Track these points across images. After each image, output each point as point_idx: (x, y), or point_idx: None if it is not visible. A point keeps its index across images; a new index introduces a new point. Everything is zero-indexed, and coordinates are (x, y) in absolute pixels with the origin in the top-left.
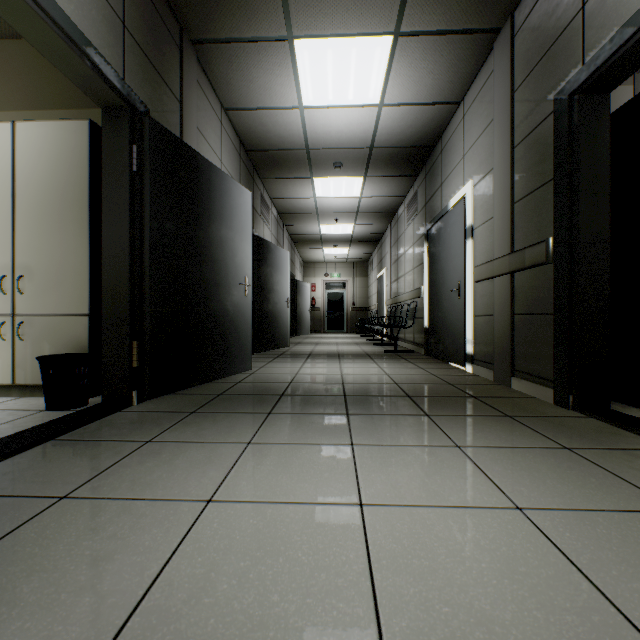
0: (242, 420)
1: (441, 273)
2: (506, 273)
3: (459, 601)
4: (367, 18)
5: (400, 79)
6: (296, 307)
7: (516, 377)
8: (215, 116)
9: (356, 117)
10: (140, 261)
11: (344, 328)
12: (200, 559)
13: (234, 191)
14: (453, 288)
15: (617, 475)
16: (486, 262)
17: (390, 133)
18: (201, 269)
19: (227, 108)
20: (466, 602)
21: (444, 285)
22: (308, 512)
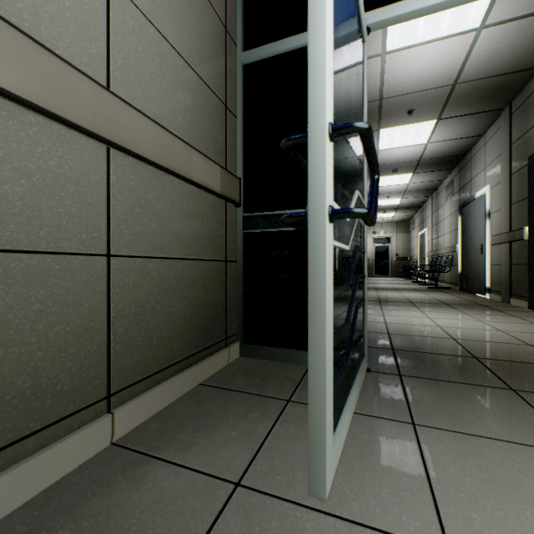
0: (371, 305)
1: (470, 237)
2: (506, 242)
3: (455, 325)
4: (421, 118)
5: (440, 133)
6: None
7: (512, 298)
8: None
9: (410, 149)
10: None
11: (388, 273)
12: (391, 319)
13: None
14: (477, 247)
15: (526, 320)
16: (496, 234)
17: (433, 153)
18: None
19: None
20: (457, 325)
21: (472, 245)
22: (413, 317)
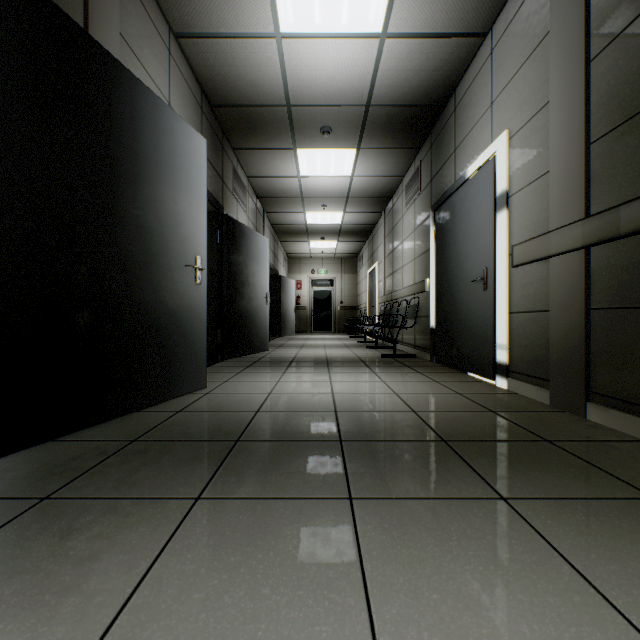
0: (128, 528)
1: (455, 260)
2: (577, 248)
3: None
4: None
5: None
6: (279, 305)
7: (595, 403)
8: (158, 37)
9: (350, 55)
10: None
11: (332, 328)
12: None
13: (177, 130)
14: (475, 277)
15: None
16: (535, 237)
17: (392, 83)
18: (112, 236)
19: (178, 33)
20: None
21: (460, 275)
22: None
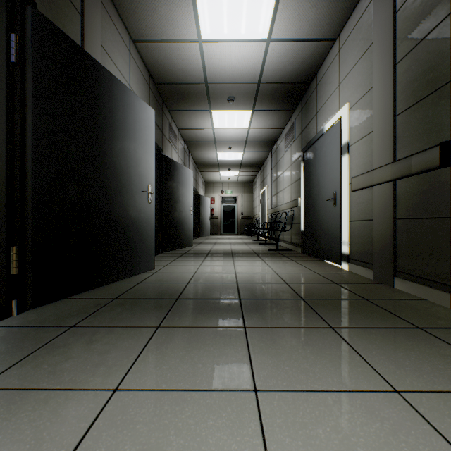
0: (123, 340)
1: (317, 186)
2: (388, 181)
3: None
4: None
5: (287, 12)
6: (199, 215)
7: (399, 277)
8: (123, 44)
9: (247, 52)
10: (21, 160)
11: (235, 231)
12: None
13: (137, 106)
14: (329, 198)
15: None
16: (364, 172)
17: (275, 69)
18: (99, 174)
19: (135, 40)
20: None
21: (320, 196)
22: None
